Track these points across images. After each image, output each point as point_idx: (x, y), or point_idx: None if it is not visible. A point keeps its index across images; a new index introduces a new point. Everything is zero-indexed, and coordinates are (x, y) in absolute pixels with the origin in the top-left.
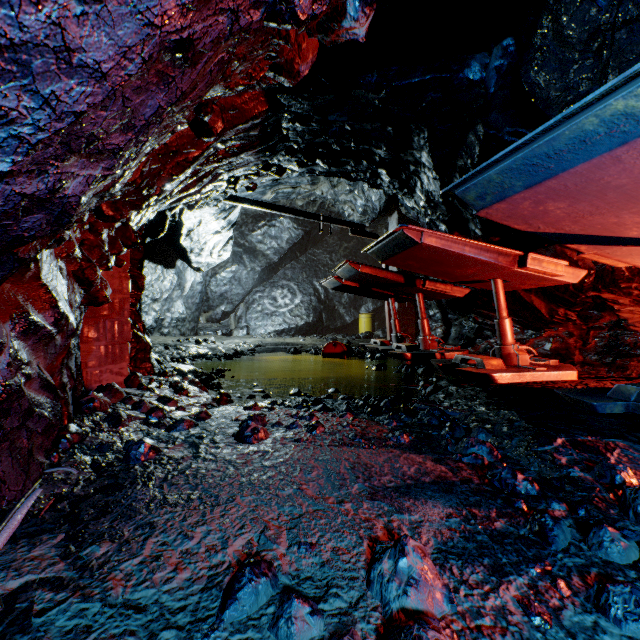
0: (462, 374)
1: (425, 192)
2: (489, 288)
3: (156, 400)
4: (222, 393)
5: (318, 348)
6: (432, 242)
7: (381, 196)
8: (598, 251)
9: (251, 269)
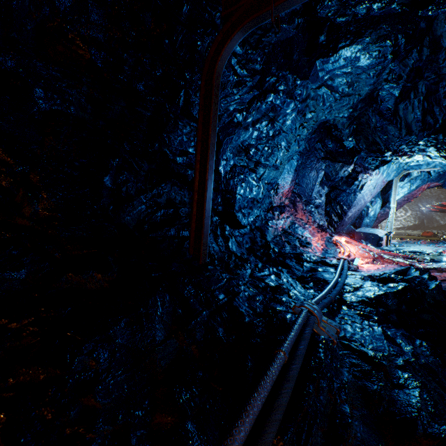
0: None
1: None
2: None
3: None
4: None
5: (419, 234)
6: None
7: None
8: None
9: None
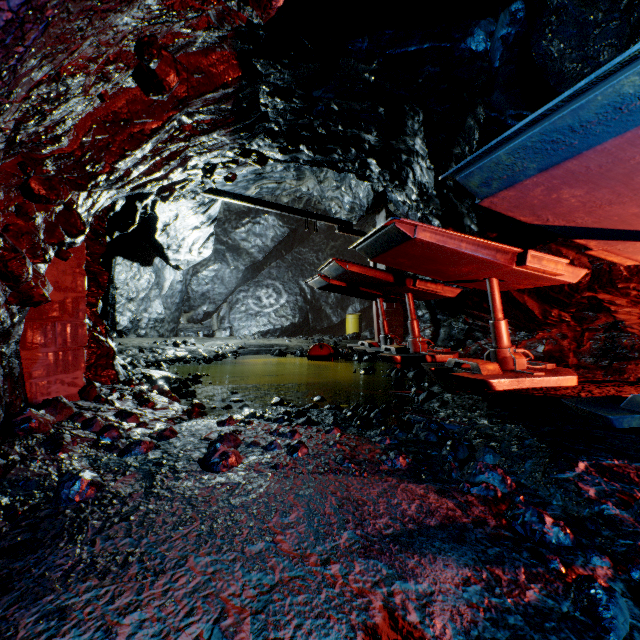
0: (457, 380)
1: (418, 184)
2: (483, 288)
3: (114, 415)
4: (195, 404)
5: (304, 350)
6: (426, 237)
7: (369, 193)
8: (608, 247)
9: (234, 268)
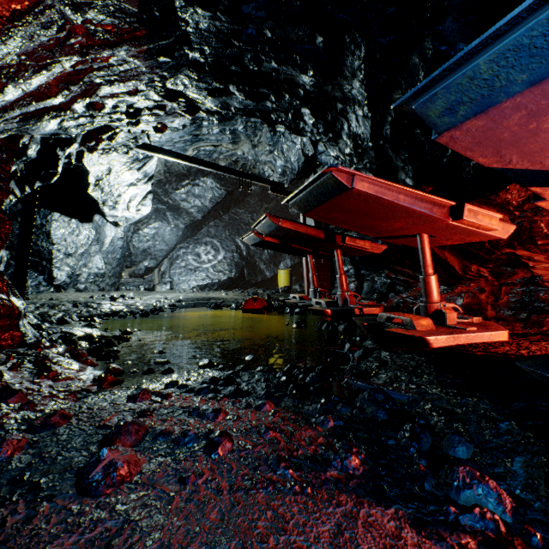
0: (391, 336)
1: (352, 136)
2: (410, 244)
3: None
4: (111, 369)
5: (239, 303)
6: (364, 187)
7: (300, 157)
8: None
9: (175, 226)
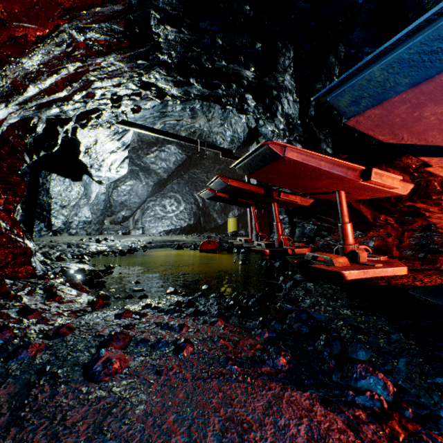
0: (315, 270)
1: (285, 115)
2: (331, 198)
3: (16, 312)
4: (100, 295)
5: (197, 244)
6: (294, 156)
7: (245, 128)
8: None
9: (146, 183)
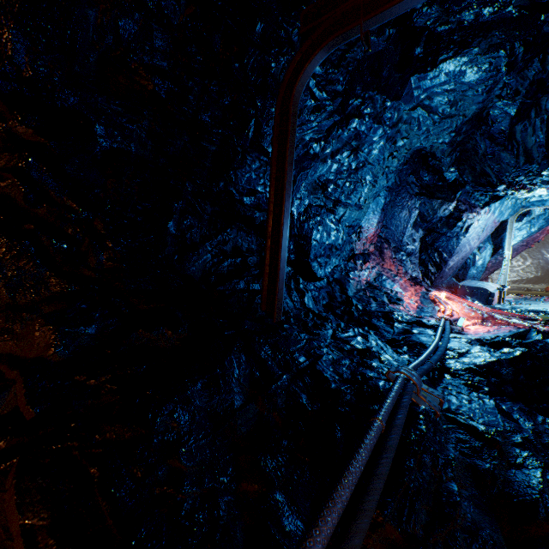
0: None
1: None
2: None
3: None
4: None
5: (543, 289)
6: None
7: None
8: None
9: None
